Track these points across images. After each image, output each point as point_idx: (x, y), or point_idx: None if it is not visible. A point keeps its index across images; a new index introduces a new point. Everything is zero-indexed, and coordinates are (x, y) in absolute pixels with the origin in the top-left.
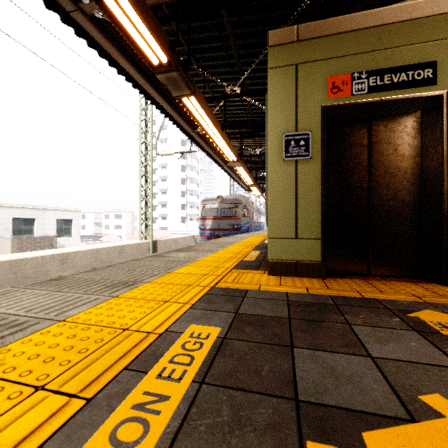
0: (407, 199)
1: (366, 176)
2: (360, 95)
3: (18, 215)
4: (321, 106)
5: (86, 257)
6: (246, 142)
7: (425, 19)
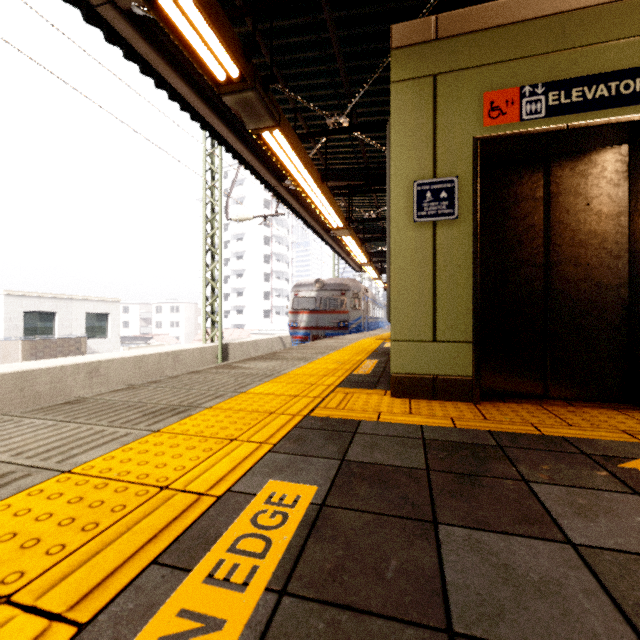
0: (607, 281)
1: (542, 245)
2: (533, 120)
3: (32, 308)
4: (473, 137)
5: (125, 367)
6: (357, 201)
7: (637, 1)
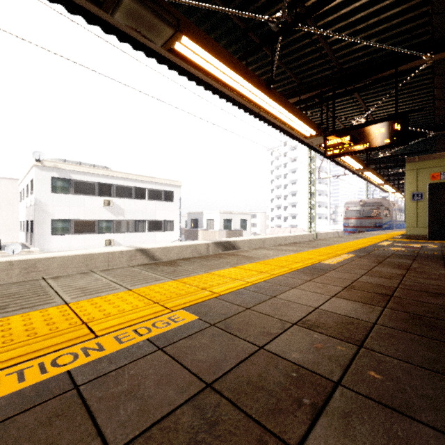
0: None
1: None
2: (443, 180)
3: (225, 218)
4: (427, 183)
5: (291, 239)
6: (390, 165)
7: None
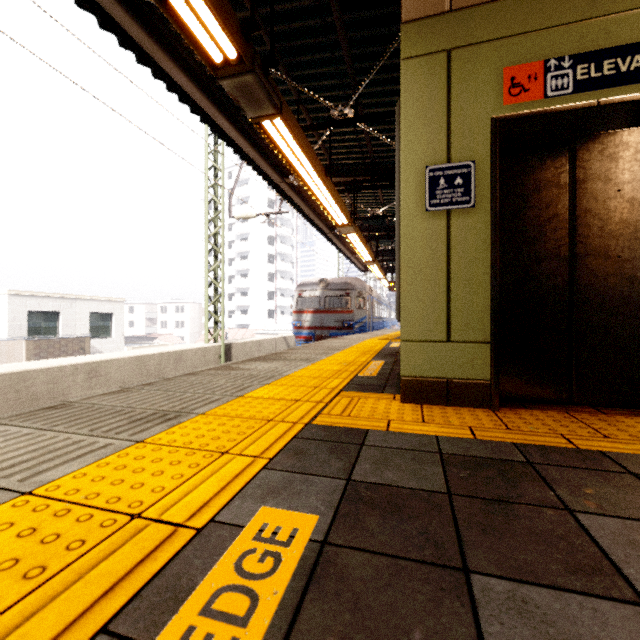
0: None
1: (566, 236)
2: (559, 97)
3: (36, 308)
4: (492, 117)
5: (126, 368)
6: (362, 198)
7: None
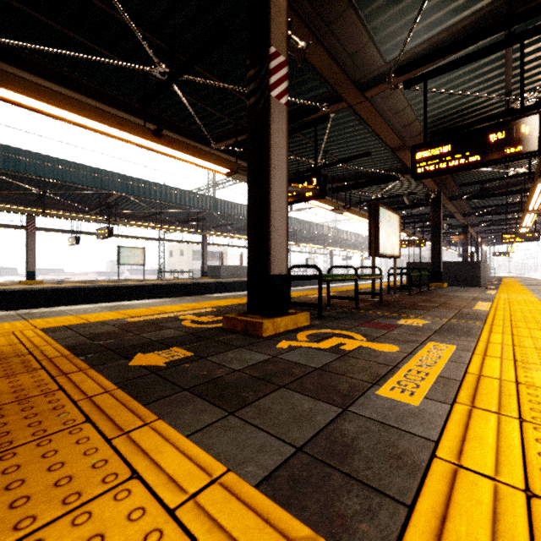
0: None
1: None
2: None
3: None
4: None
5: None
6: None
7: None
